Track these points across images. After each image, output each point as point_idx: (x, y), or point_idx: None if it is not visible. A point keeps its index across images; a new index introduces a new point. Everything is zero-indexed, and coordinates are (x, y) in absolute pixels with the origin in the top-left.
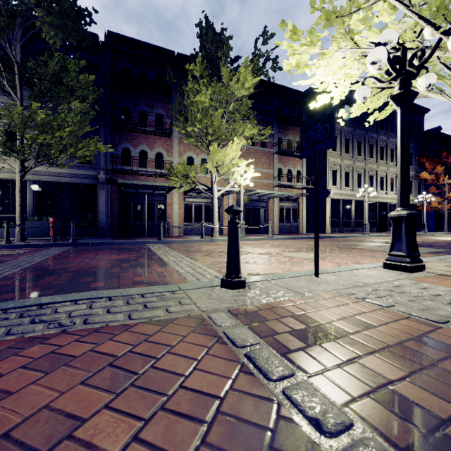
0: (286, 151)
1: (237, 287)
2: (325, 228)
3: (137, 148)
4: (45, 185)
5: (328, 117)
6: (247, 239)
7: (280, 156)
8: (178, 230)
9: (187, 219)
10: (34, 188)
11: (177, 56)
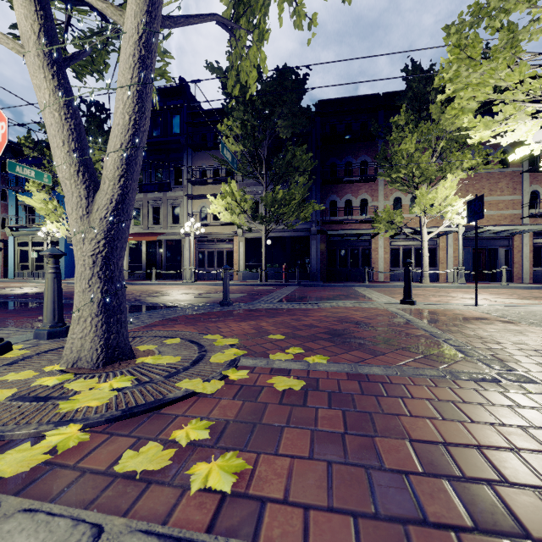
0: None
1: (409, 304)
2: None
3: (343, 198)
4: (274, 240)
5: (481, 198)
6: (466, 286)
7: (534, 174)
8: (383, 276)
9: (393, 264)
10: (268, 243)
11: (383, 96)
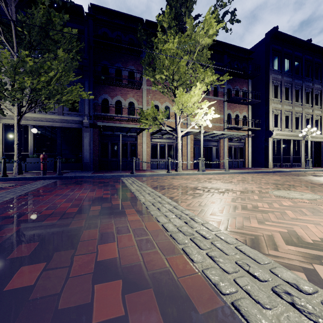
0: (235, 99)
1: None
2: (268, 163)
3: (114, 98)
4: (42, 129)
5: None
6: (208, 173)
7: (229, 104)
8: (146, 165)
9: (153, 156)
10: (34, 131)
11: (146, 23)
